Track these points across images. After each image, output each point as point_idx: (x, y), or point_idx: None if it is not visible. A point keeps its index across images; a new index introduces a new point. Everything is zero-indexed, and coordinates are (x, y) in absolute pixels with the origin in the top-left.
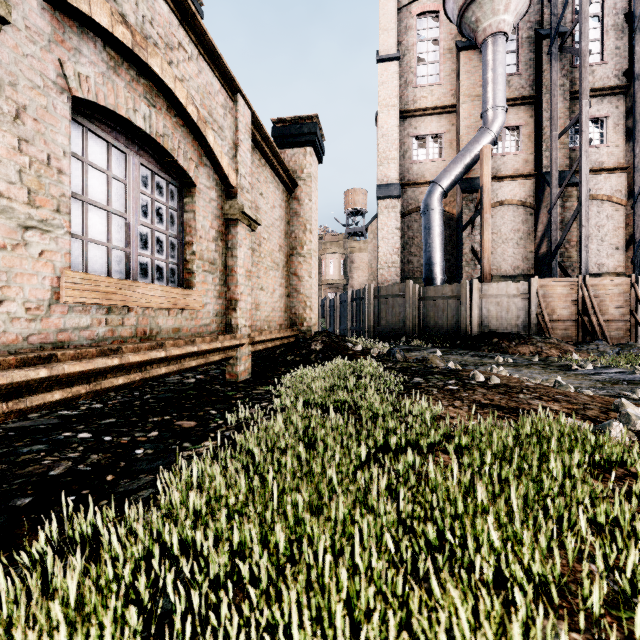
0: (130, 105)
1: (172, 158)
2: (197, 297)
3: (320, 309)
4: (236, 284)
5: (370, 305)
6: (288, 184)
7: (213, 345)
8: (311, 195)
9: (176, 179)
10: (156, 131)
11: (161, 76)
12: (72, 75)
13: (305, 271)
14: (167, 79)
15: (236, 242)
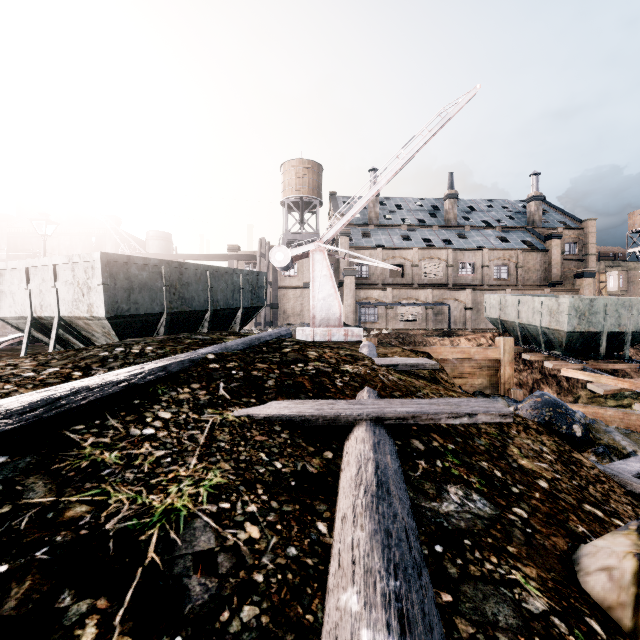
0: None
1: None
2: None
3: None
4: None
5: None
6: (574, 291)
7: None
8: (583, 291)
9: None
10: None
11: None
12: None
13: None
14: None
15: None
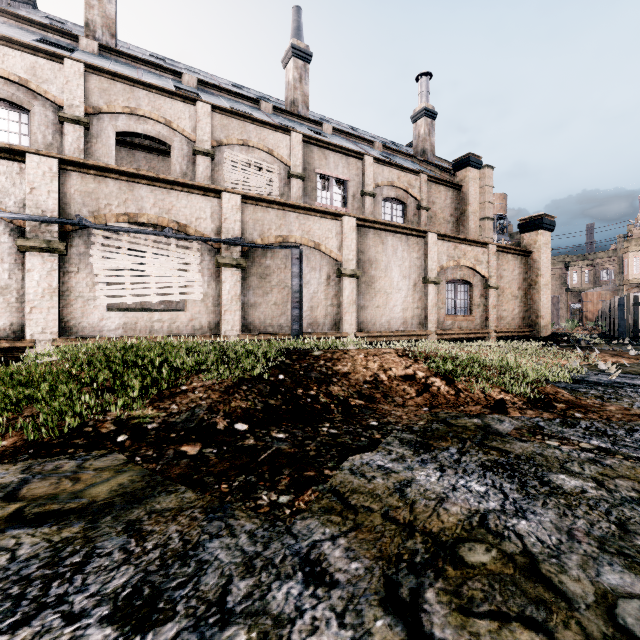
0: (456, 275)
1: (465, 280)
2: (473, 317)
3: (603, 312)
4: (488, 311)
5: (628, 311)
6: (524, 255)
7: (477, 331)
8: (540, 256)
9: (466, 283)
10: (461, 277)
11: (463, 264)
12: (446, 278)
13: (537, 297)
14: (464, 264)
15: (488, 297)
